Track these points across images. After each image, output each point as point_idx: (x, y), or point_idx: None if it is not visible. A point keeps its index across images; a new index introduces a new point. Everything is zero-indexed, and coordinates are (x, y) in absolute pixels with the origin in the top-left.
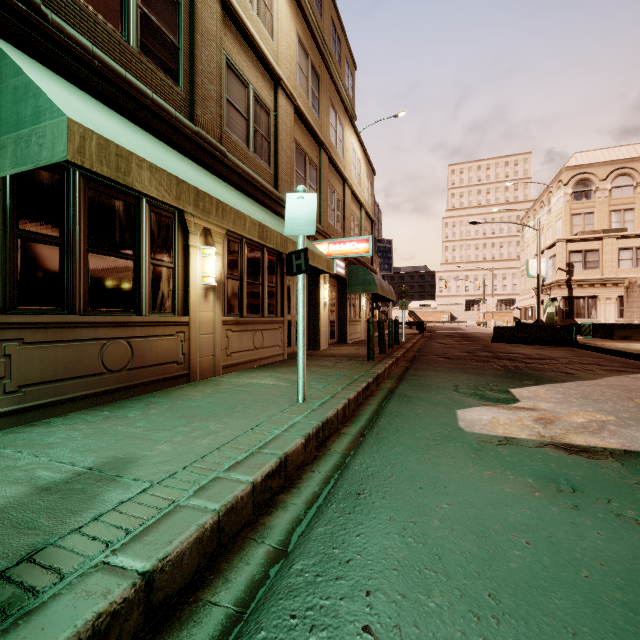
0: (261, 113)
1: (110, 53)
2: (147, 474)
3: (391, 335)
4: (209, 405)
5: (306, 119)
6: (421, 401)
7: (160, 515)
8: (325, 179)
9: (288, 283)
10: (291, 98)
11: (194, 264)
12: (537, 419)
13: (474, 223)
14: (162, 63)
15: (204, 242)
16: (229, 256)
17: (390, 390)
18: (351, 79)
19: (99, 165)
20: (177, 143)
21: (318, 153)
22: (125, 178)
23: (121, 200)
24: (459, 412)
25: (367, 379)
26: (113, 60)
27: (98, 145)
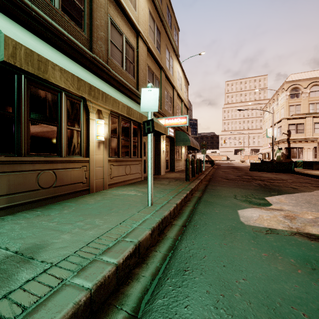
0: (129, 49)
1: (43, 10)
2: (50, 257)
3: (198, 167)
4: (98, 207)
5: (153, 54)
6: (217, 204)
7: (50, 293)
8: (163, 86)
9: (144, 140)
10: (145, 42)
11: (92, 129)
12: (285, 216)
13: (239, 110)
14: (74, 18)
15: (98, 117)
16: (112, 125)
17: (199, 197)
18: (177, 36)
19: (26, 65)
20: (82, 62)
21: (160, 72)
22: (44, 75)
23: (50, 92)
24: (239, 211)
25: (186, 191)
26: (44, 13)
27: (25, 53)
